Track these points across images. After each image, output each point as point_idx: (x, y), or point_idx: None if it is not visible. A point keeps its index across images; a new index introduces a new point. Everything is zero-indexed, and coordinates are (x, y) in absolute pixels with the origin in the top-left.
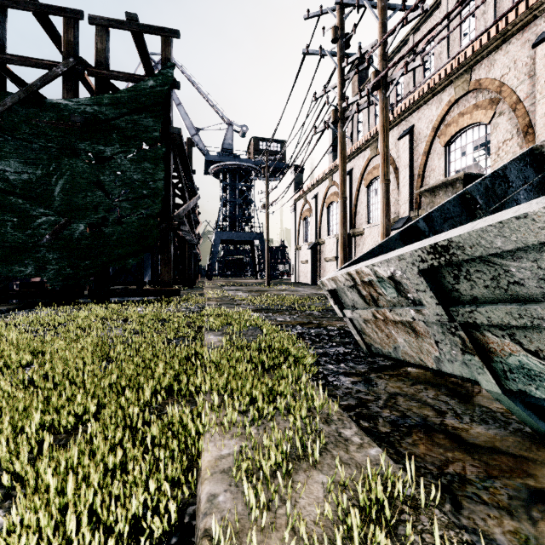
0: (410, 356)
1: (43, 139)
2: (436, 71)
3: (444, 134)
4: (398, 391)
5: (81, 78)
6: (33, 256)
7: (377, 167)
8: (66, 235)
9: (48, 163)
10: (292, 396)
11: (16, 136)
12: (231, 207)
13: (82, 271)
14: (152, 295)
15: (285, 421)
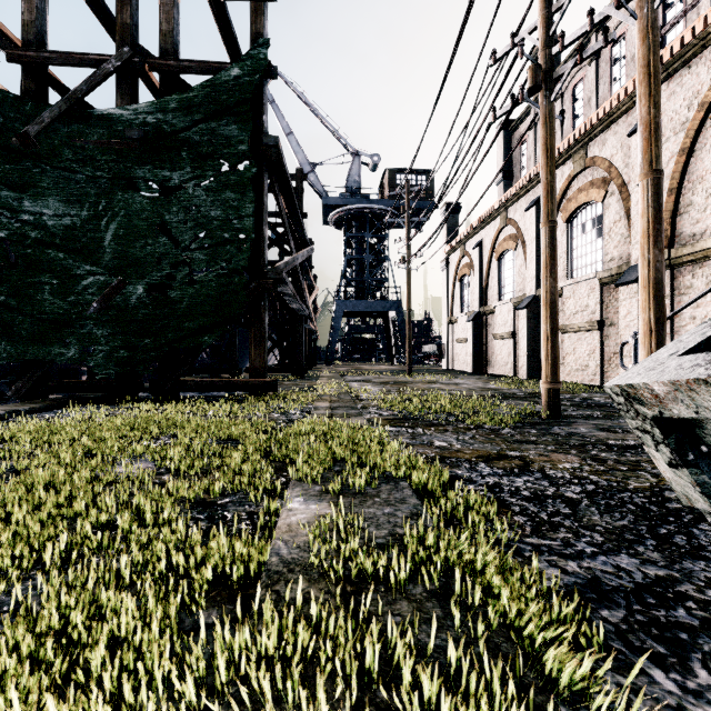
0: None
1: (89, 166)
2: None
3: None
4: None
5: (152, 90)
6: (77, 333)
7: (586, 187)
8: (120, 302)
9: (96, 199)
10: None
11: (56, 165)
12: (357, 266)
13: (140, 353)
14: (236, 389)
15: None
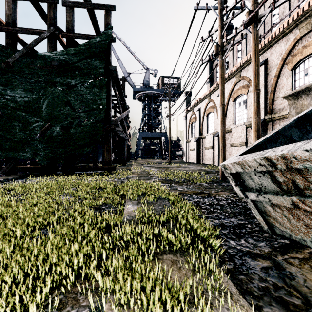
0: None
1: (36, 76)
2: (301, 3)
3: (290, 61)
4: None
5: (60, 42)
6: (30, 146)
7: (240, 88)
8: (49, 133)
9: (38, 90)
10: None
11: (21, 75)
12: (148, 117)
13: (58, 155)
14: (99, 170)
15: None
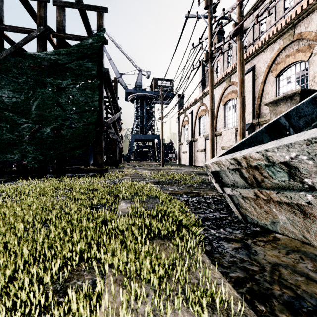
0: (290, 231)
1: (25, 76)
2: (279, 19)
3: (275, 69)
4: (278, 260)
5: (50, 41)
6: (19, 148)
7: (230, 93)
8: (39, 135)
9: (28, 91)
10: (189, 280)
11: (9, 75)
12: (140, 119)
13: (48, 157)
14: (91, 172)
15: (184, 314)
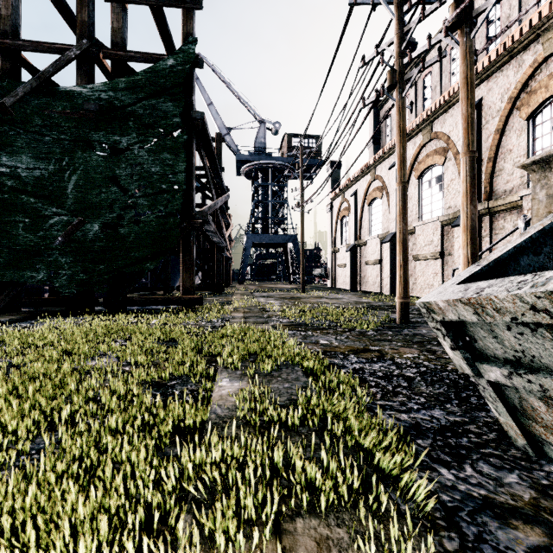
0: None
1: (55, 131)
2: None
3: (526, 104)
4: None
5: (103, 71)
6: (45, 260)
7: (431, 154)
8: (80, 236)
9: (60, 157)
10: None
11: (28, 129)
12: (263, 208)
13: (96, 276)
14: (172, 303)
15: None
